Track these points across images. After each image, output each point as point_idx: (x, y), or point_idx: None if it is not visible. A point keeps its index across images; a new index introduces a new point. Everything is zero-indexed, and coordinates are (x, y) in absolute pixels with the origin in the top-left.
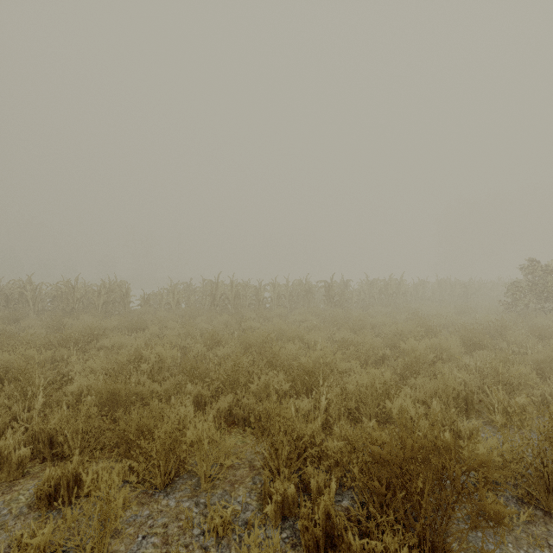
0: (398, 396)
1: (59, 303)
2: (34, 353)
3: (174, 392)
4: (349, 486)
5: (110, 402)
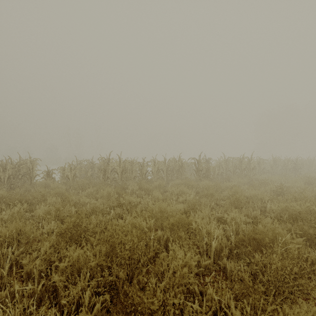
0: None
1: None
2: None
3: None
4: None
5: None
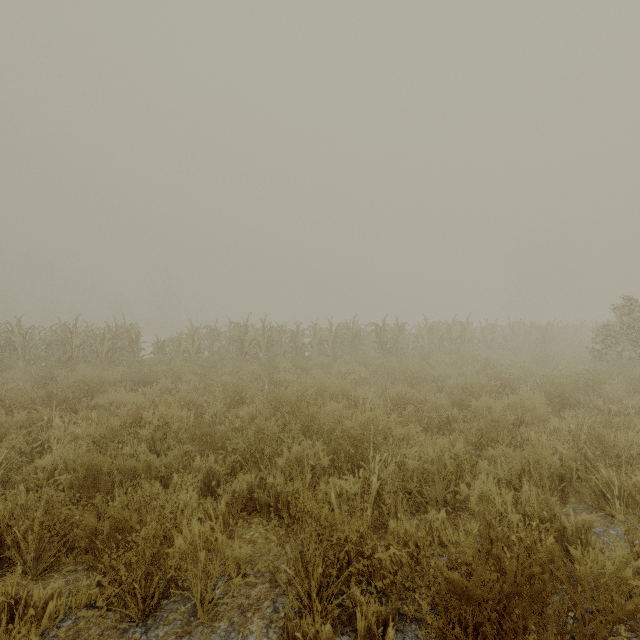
0: (474, 473)
1: (54, 351)
2: (2, 415)
3: (178, 467)
4: (412, 616)
5: (89, 483)
